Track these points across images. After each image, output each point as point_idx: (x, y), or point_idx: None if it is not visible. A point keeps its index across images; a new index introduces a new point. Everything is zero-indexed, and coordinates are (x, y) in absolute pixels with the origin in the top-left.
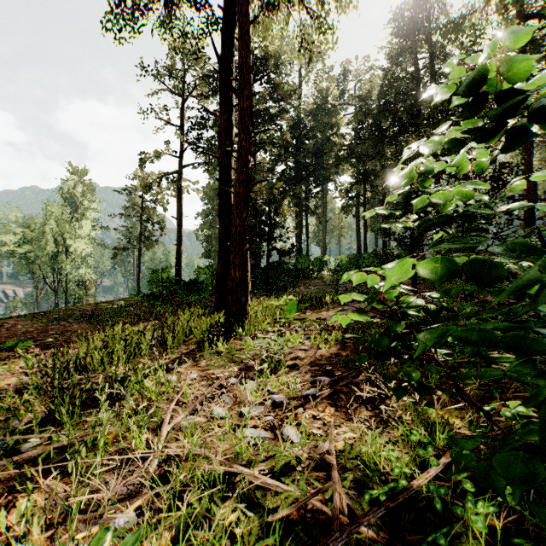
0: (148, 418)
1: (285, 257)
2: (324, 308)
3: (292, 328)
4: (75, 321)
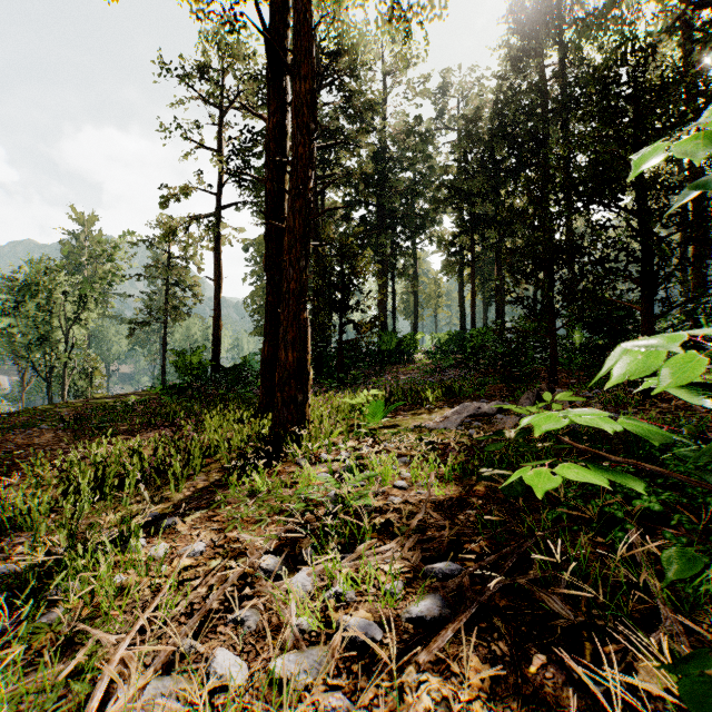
0: (58, 687)
1: (365, 333)
2: (424, 408)
3: (377, 442)
4: (50, 427)
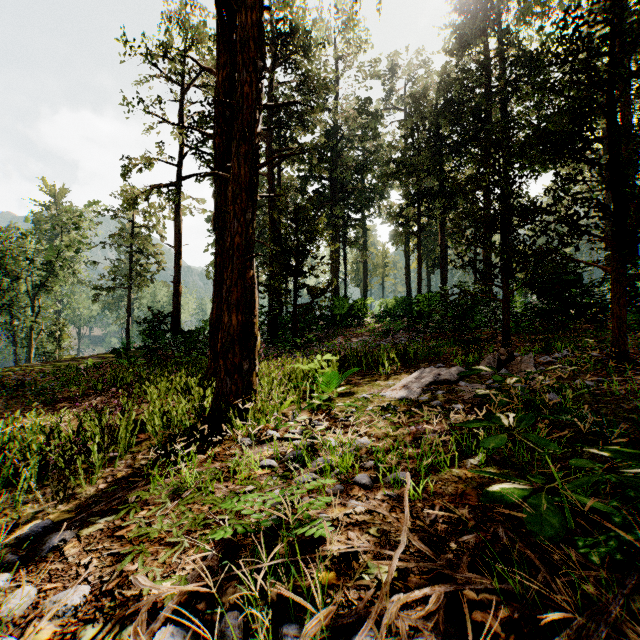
0: None
1: (318, 297)
2: (379, 373)
3: (332, 414)
4: None
